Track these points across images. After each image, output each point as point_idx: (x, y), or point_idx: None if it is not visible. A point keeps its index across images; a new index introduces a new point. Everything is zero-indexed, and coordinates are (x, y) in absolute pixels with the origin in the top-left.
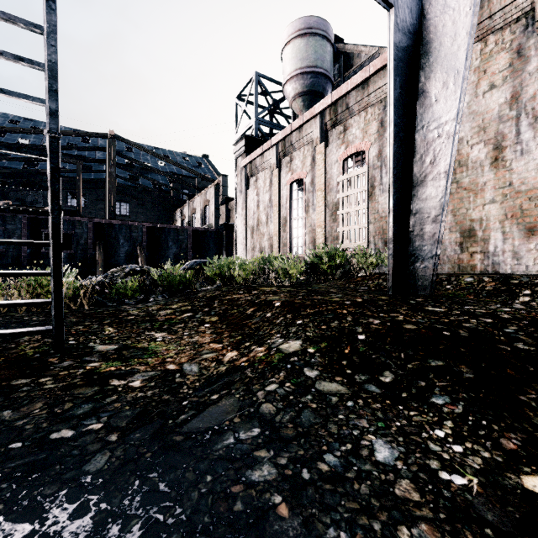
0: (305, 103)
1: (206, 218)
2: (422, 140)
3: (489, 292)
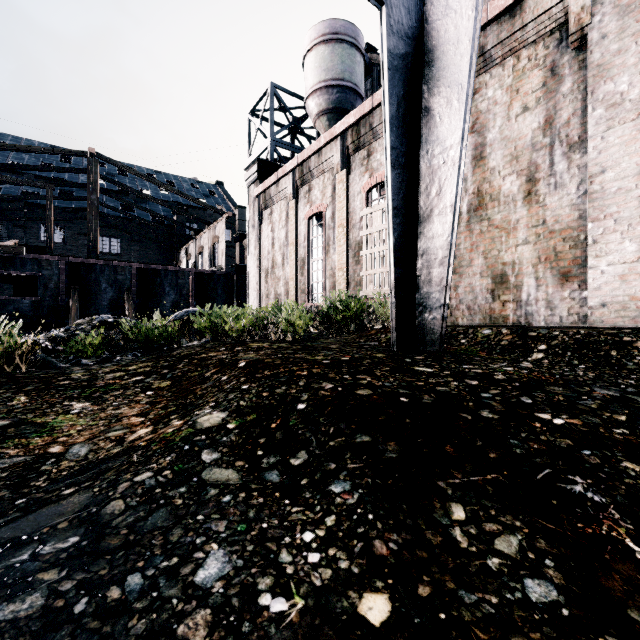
0: (331, 123)
1: (215, 259)
2: (427, 167)
3: (503, 348)
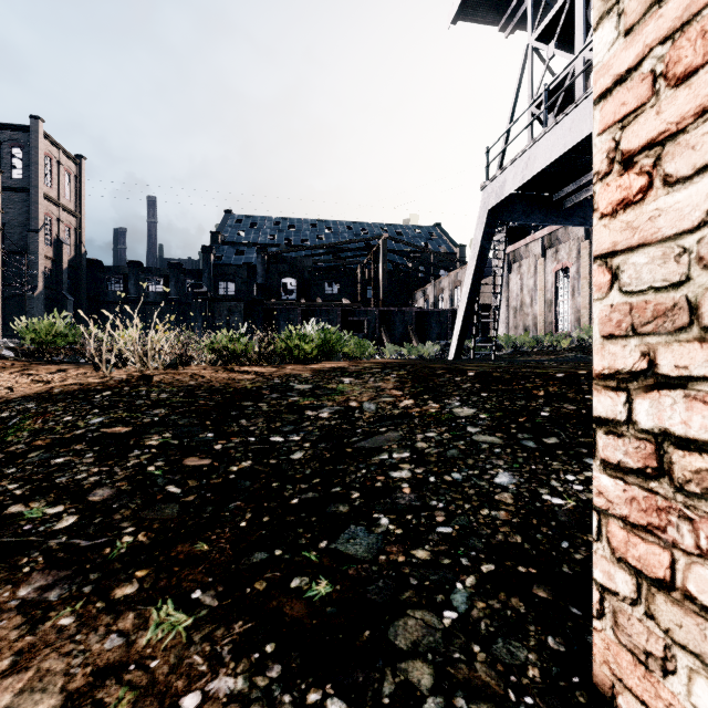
0: None
1: (456, 299)
2: None
3: None
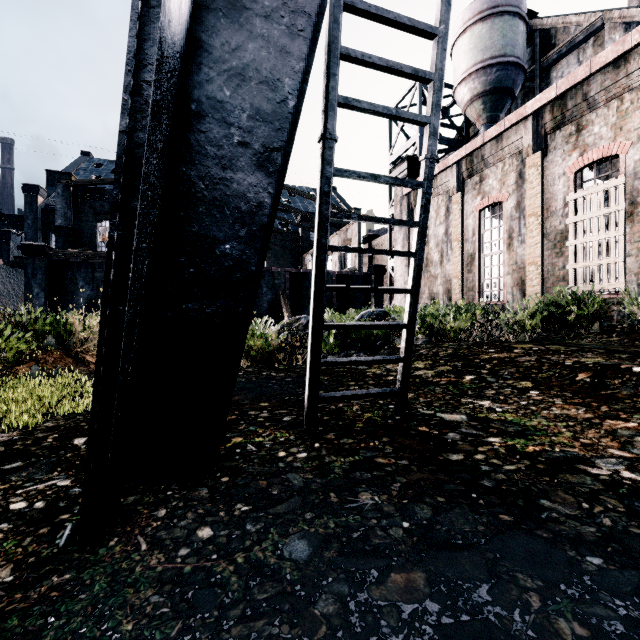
0: (486, 106)
1: (346, 261)
2: None
3: None
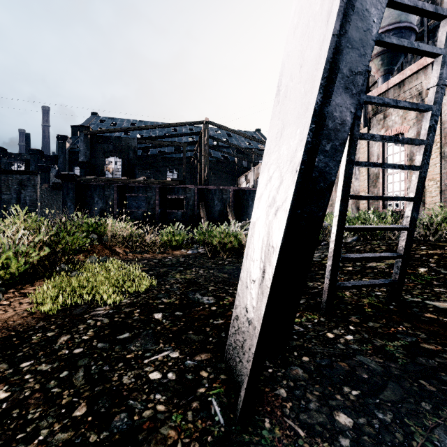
0: (384, 62)
1: None
2: None
3: None
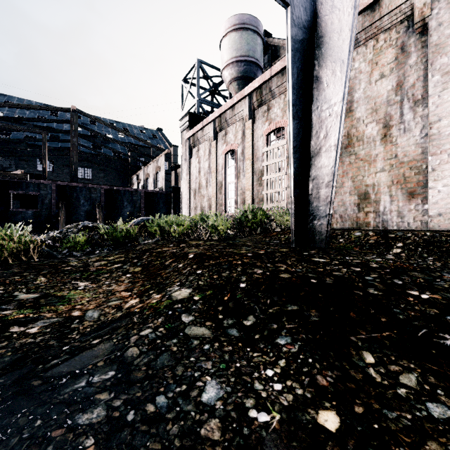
0: (240, 87)
1: (158, 182)
2: (317, 118)
3: (371, 245)
